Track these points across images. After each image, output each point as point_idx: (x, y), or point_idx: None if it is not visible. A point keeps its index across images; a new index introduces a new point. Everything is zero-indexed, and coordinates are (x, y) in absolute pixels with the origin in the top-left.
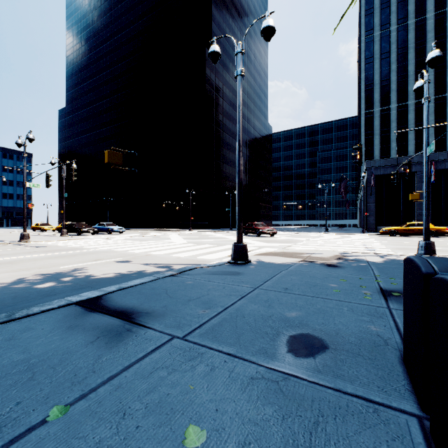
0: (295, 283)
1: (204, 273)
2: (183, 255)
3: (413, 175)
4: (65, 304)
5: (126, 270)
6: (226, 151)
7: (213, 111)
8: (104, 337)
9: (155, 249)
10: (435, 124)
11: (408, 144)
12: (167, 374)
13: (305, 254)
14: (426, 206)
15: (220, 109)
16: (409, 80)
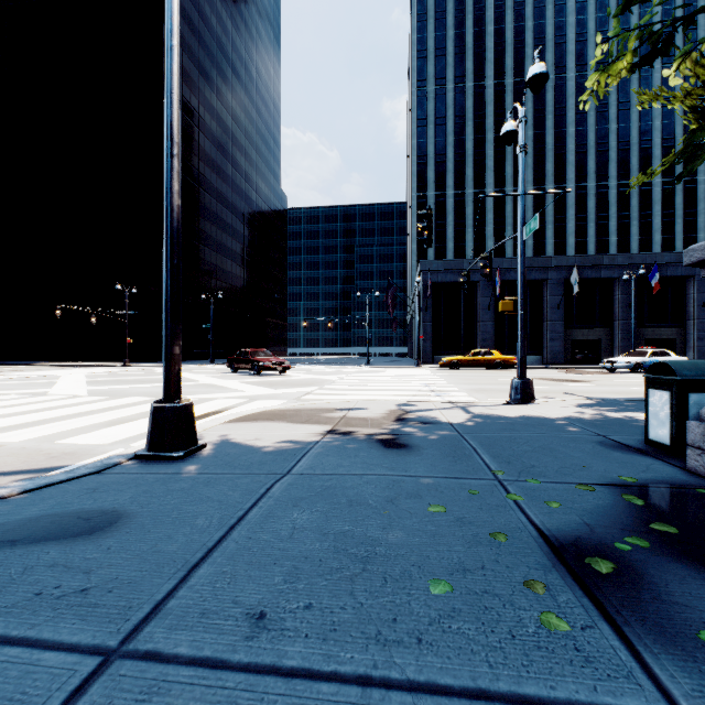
0: (300, 554)
1: None
2: (22, 435)
3: (475, 286)
4: None
5: None
6: (205, 223)
7: None
8: None
9: None
10: (494, 224)
11: (466, 246)
12: None
13: (337, 412)
14: (522, 323)
15: (194, 145)
16: (468, 161)
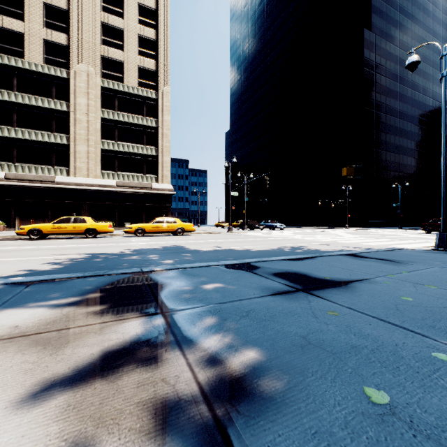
0: None
1: (416, 251)
2: (370, 244)
3: None
4: (339, 254)
5: (336, 248)
6: (390, 136)
7: (372, 95)
8: (388, 263)
9: (336, 239)
10: None
11: None
12: (446, 273)
13: None
14: None
15: (382, 90)
16: None
